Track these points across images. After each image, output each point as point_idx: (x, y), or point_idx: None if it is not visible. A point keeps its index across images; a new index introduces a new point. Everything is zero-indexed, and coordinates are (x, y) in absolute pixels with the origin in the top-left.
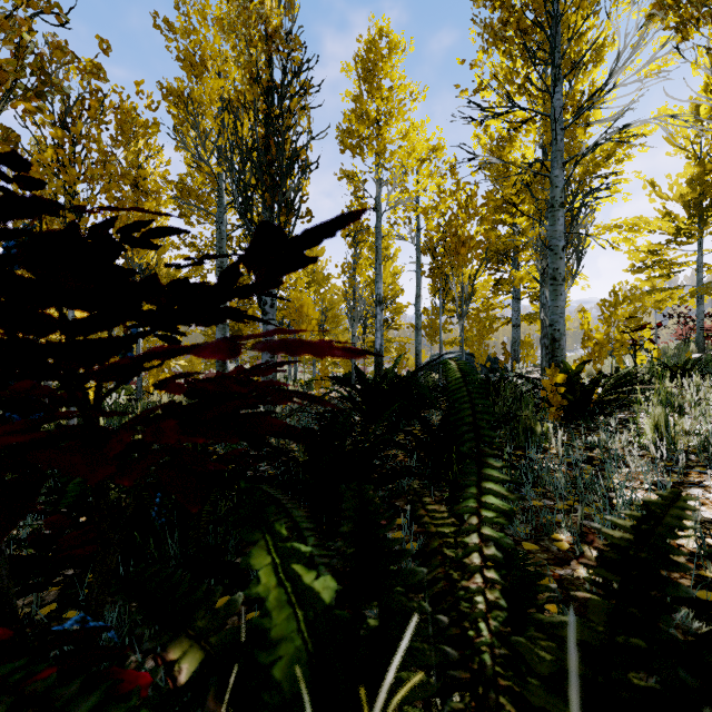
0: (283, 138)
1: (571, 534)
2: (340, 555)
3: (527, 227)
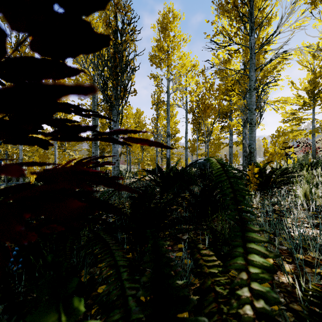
0: (122, 54)
1: None
2: (144, 286)
3: (237, 100)
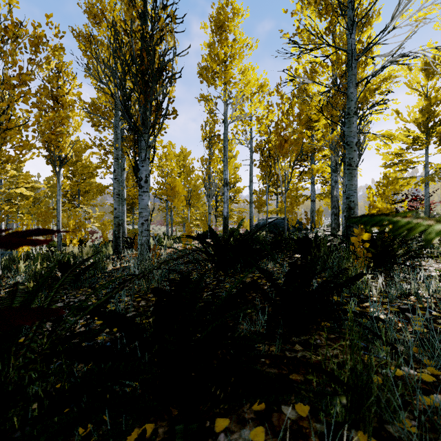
0: (153, 50)
1: None
2: None
3: (326, 133)
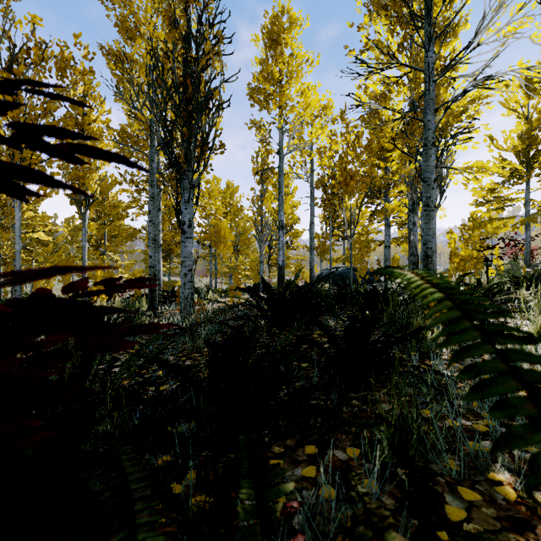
0: (198, 77)
1: (508, 472)
2: None
3: (401, 166)
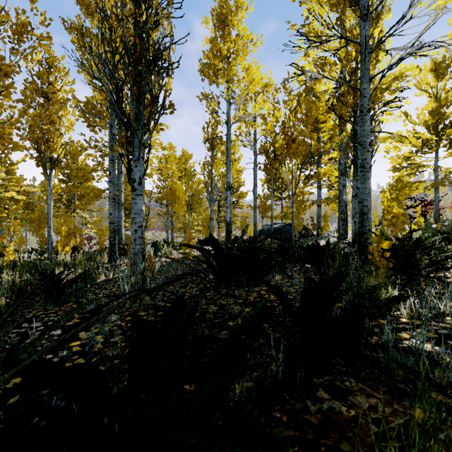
0: (146, 35)
1: None
2: None
3: (335, 134)
